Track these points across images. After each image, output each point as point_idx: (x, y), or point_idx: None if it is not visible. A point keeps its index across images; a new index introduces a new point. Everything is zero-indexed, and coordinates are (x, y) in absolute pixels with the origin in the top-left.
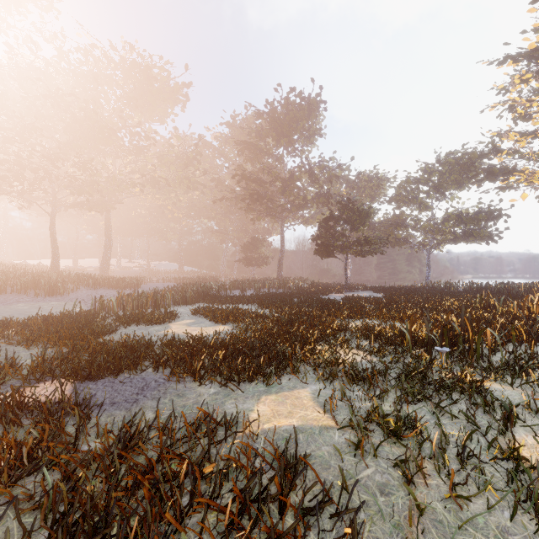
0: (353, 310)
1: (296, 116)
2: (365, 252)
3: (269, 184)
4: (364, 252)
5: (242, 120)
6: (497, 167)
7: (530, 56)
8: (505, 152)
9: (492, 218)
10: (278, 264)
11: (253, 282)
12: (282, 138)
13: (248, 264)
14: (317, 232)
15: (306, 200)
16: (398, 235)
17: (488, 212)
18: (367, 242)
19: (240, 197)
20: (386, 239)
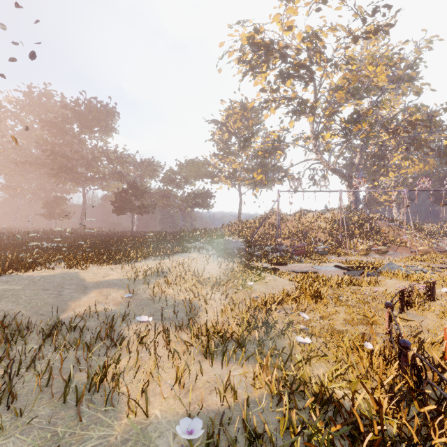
0: (134, 238)
1: (98, 116)
2: (143, 212)
3: (76, 161)
4: (143, 212)
5: (42, 95)
6: (210, 172)
7: (221, 124)
8: (212, 166)
9: (209, 196)
10: (81, 218)
11: (65, 230)
12: (86, 128)
13: (51, 218)
14: (112, 195)
15: (105, 174)
16: (165, 202)
17: (207, 193)
18: (144, 207)
19: (46, 165)
20: (155, 206)
